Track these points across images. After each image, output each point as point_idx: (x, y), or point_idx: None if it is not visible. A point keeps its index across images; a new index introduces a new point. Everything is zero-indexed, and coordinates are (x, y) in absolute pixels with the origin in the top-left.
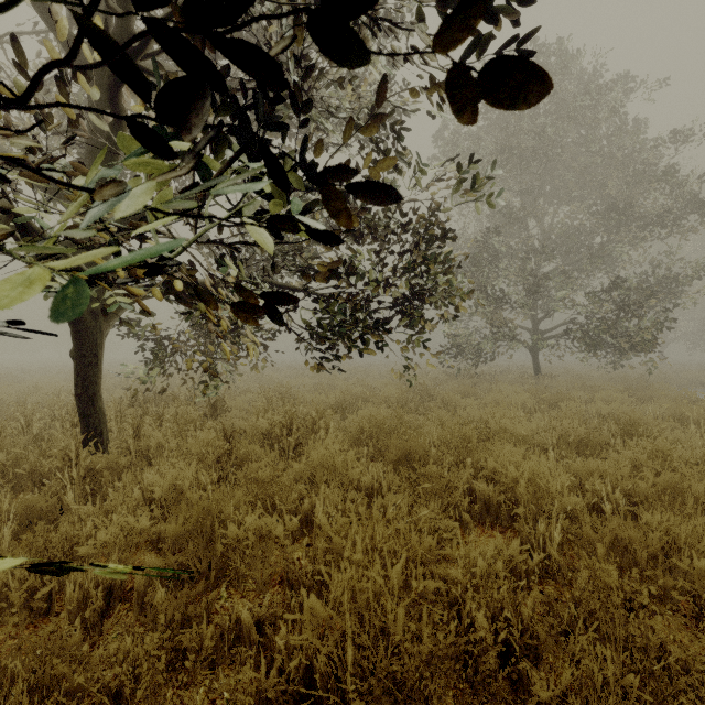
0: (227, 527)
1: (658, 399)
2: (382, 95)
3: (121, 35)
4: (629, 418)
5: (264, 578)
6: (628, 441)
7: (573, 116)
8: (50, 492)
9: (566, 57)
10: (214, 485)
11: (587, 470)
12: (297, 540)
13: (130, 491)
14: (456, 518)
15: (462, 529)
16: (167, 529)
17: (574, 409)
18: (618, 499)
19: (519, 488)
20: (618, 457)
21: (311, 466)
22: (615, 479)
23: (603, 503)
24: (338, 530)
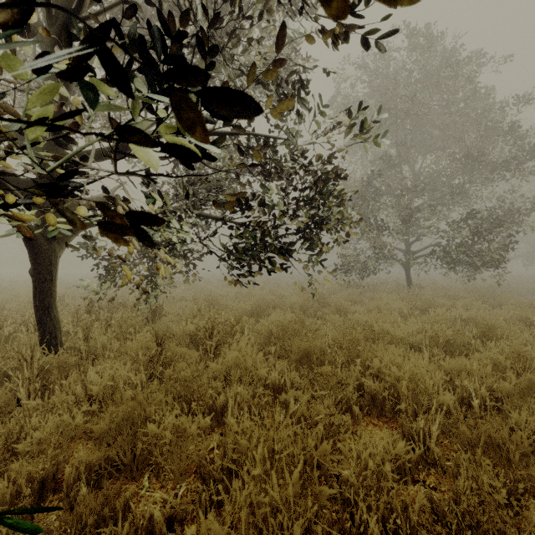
0: (149, 424)
1: (506, 305)
2: (282, 42)
3: (67, 5)
4: (486, 322)
5: (181, 470)
6: (488, 342)
7: (438, 84)
8: (8, 388)
9: (433, 38)
10: (138, 387)
11: (456, 369)
12: (214, 430)
13: (74, 388)
14: (348, 409)
15: (352, 419)
16: (94, 429)
17: (441, 314)
18: (484, 394)
19: (402, 389)
20: (481, 357)
21: (226, 366)
22: (480, 377)
23: (471, 399)
24: (244, 430)
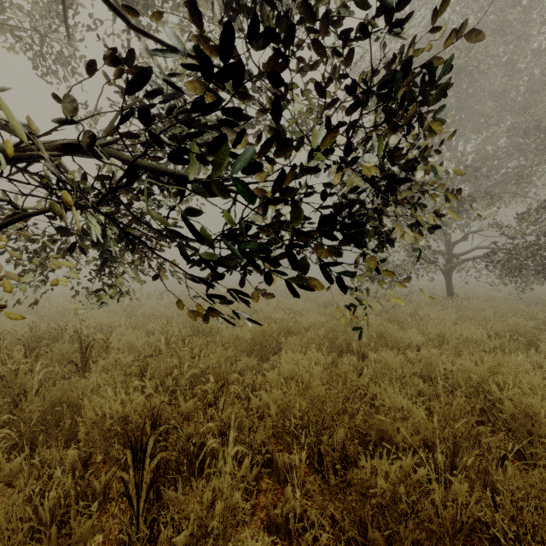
0: None
1: None
2: None
3: None
4: None
5: None
6: None
7: (502, 29)
8: None
9: None
10: None
11: None
12: None
13: None
14: None
15: None
16: None
17: None
18: None
19: None
20: None
21: None
22: None
23: None
24: None
